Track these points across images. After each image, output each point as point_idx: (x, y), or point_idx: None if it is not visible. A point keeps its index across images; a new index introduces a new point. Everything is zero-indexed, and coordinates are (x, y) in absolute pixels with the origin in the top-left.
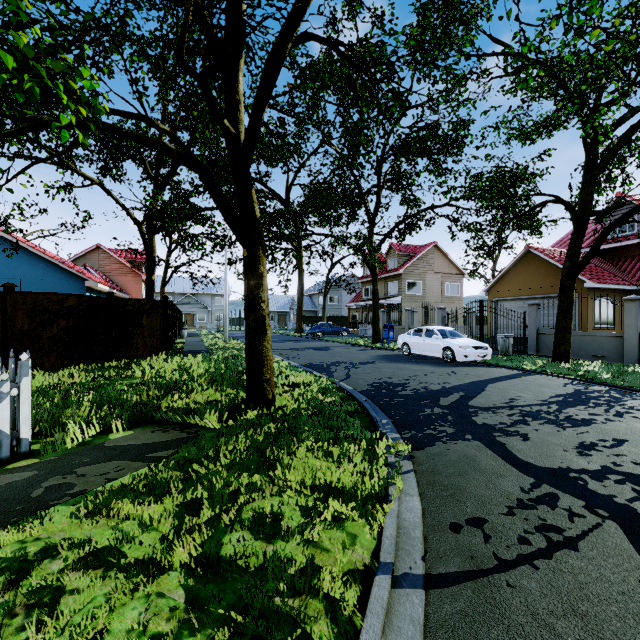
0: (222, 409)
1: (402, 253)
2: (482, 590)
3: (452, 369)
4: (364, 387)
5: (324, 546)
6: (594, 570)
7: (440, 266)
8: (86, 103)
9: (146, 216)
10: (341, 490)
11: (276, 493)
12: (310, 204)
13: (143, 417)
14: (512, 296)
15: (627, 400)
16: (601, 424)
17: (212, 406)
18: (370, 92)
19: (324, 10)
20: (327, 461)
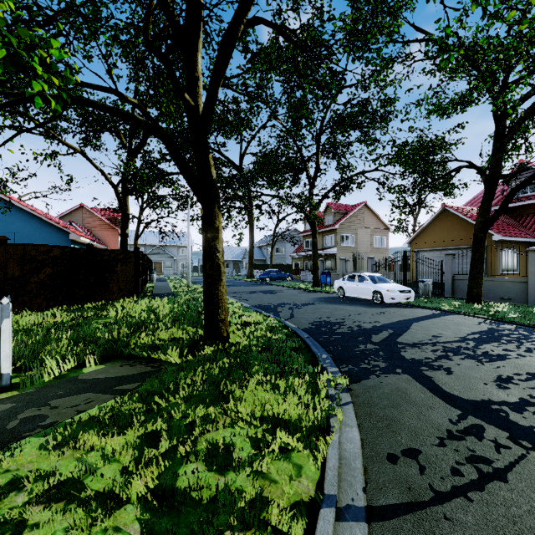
0: (183, 345)
1: (337, 211)
2: (421, 523)
3: (381, 309)
4: (306, 325)
5: (272, 477)
6: (525, 503)
7: (369, 222)
8: (61, 76)
9: (121, 179)
10: (287, 422)
11: (228, 424)
12: (260, 170)
13: (113, 353)
14: (431, 247)
15: (534, 337)
16: (514, 359)
17: (174, 343)
18: (311, 71)
19: (272, 2)
20: (274, 393)
